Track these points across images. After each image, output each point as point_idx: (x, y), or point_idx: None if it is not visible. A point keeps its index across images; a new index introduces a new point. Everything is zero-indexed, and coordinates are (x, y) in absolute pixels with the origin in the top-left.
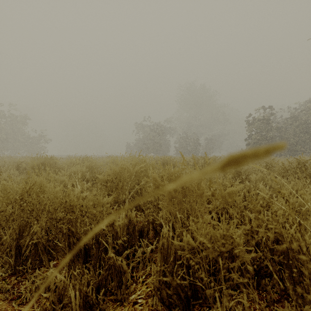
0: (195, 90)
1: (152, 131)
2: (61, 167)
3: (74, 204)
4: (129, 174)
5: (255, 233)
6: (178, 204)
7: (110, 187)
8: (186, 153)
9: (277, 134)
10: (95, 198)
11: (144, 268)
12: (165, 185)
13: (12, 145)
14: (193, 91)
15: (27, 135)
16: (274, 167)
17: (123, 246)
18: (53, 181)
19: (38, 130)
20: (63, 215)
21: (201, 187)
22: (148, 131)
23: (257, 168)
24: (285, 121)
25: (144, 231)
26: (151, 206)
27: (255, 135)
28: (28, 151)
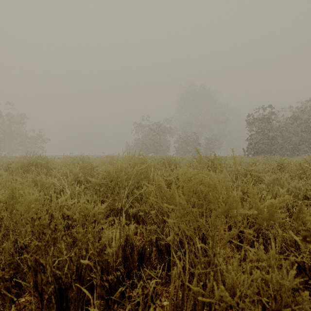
0: (195, 89)
1: (152, 131)
2: (54, 168)
3: (44, 223)
4: (127, 176)
5: (306, 266)
6: (192, 220)
7: (104, 192)
8: (186, 153)
9: (279, 133)
10: (83, 207)
11: (146, 310)
12: (174, 195)
13: (9, 145)
14: (193, 91)
15: (25, 134)
16: (286, 168)
17: (116, 277)
18: (40, 183)
19: (37, 130)
20: (27, 241)
21: (230, 200)
22: (148, 131)
23: (267, 169)
24: (287, 120)
25: (145, 253)
26: (154, 217)
27: (257, 134)
28: (26, 151)
